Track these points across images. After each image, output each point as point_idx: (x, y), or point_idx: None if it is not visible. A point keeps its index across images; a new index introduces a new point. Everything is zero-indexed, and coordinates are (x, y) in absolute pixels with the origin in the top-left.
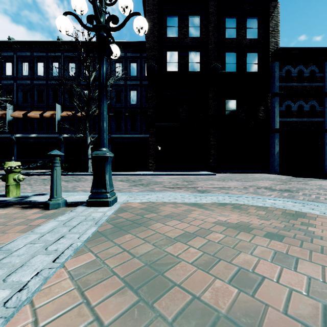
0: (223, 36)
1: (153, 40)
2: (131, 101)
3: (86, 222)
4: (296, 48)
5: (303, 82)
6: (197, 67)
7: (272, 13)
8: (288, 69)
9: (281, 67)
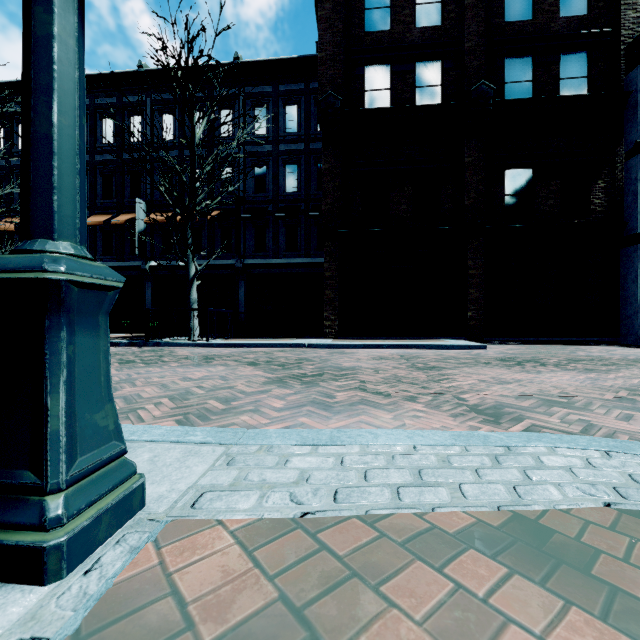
0: (499, 18)
1: (332, 41)
2: (287, 187)
3: None
4: None
5: None
6: (437, 97)
7: None
8: None
9: None
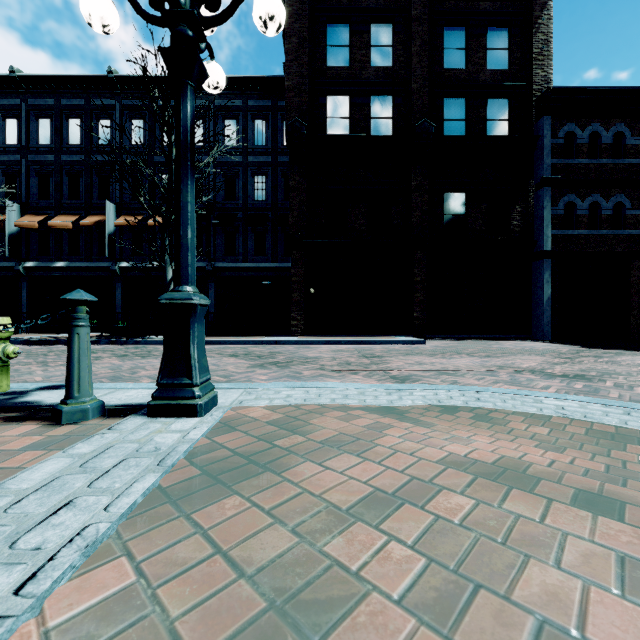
0: (440, 65)
1: (298, 72)
2: (256, 196)
3: (137, 459)
4: (585, 88)
5: (601, 156)
6: (388, 127)
7: (538, 19)
8: (570, 130)
9: (556, 126)
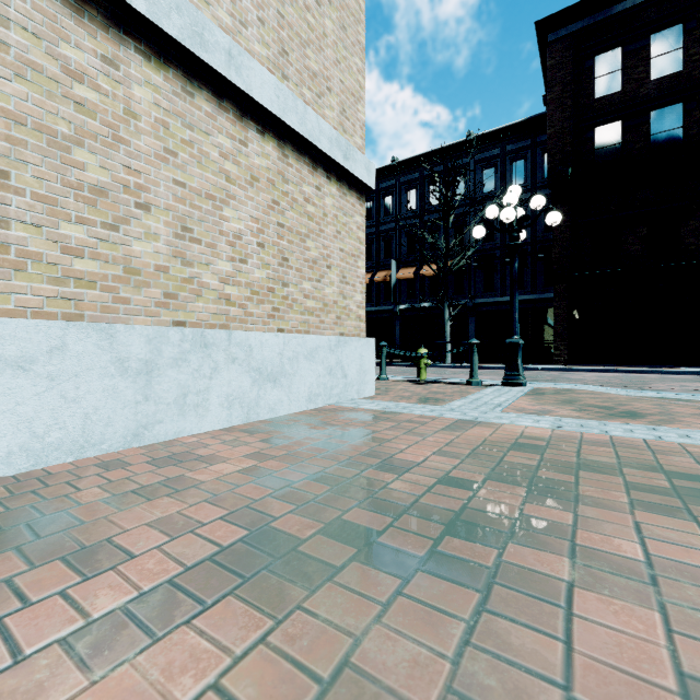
0: None
1: (561, 117)
2: None
3: (513, 391)
4: None
5: None
6: (676, 139)
7: None
8: None
9: None
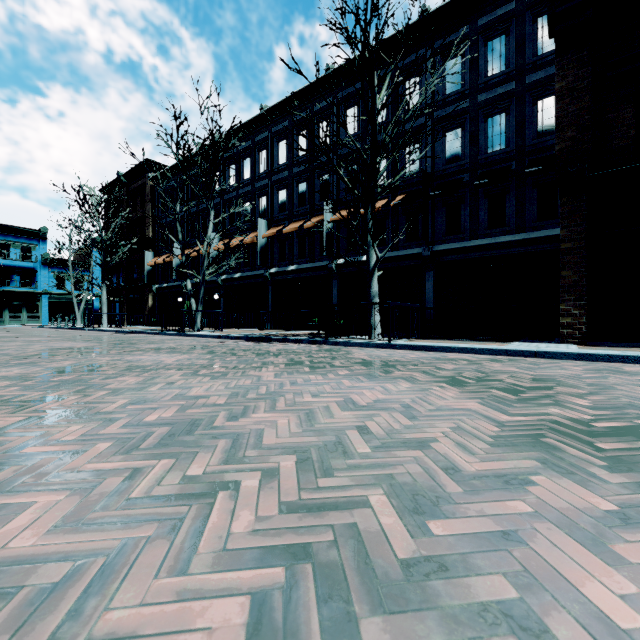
0: None
1: None
2: (489, 146)
3: None
4: None
5: None
6: None
7: None
8: None
9: None
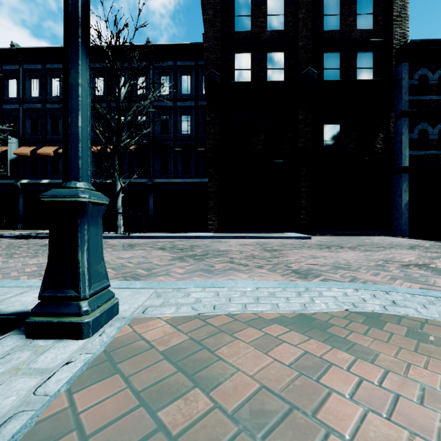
0: (320, 28)
1: (213, 36)
2: (183, 130)
3: None
4: (436, 40)
5: None
6: (281, 76)
7: None
8: (423, 74)
9: (411, 71)
